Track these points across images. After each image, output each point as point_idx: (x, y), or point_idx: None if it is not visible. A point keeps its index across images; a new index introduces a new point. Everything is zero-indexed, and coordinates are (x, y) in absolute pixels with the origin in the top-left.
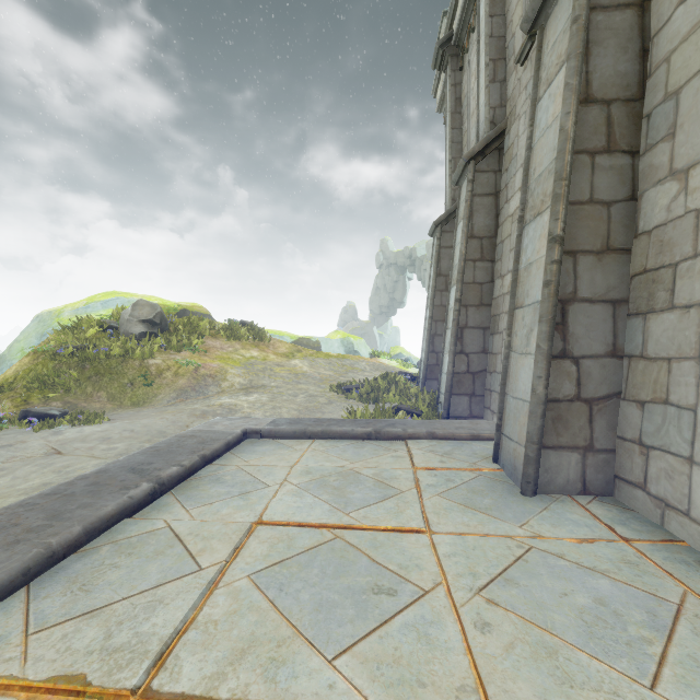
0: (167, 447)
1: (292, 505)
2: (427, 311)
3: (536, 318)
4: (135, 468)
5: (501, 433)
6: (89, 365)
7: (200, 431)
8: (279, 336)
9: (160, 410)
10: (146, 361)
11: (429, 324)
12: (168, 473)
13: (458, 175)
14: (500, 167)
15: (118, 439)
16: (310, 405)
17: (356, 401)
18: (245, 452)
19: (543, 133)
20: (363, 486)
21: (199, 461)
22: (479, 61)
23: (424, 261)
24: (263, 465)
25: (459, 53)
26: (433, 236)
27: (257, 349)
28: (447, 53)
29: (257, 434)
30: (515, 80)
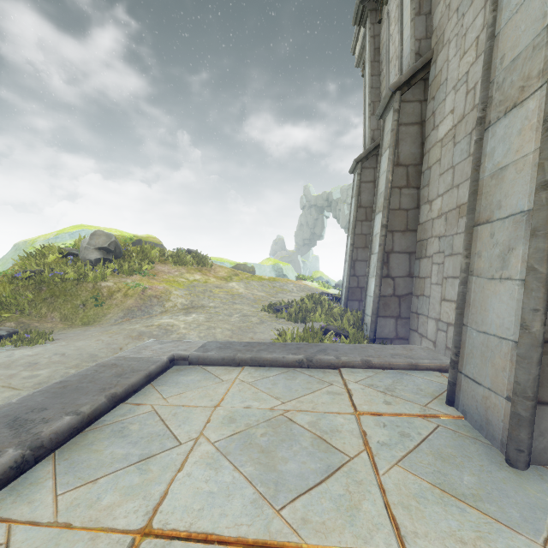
0: (78, 382)
1: (202, 489)
2: (348, 239)
3: (520, 233)
4: (18, 418)
5: (458, 371)
6: (45, 288)
7: (125, 358)
8: (220, 262)
9: (104, 330)
10: (98, 284)
11: (350, 250)
12: (54, 427)
13: (383, 107)
14: (425, 97)
15: (45, 364)
16: (243, 325)
17: (285, 321)
18: (167, 384)
19: (517, 9)
20: (298, 446)
21: (106, 402)
22: (403, 0)
23: (339, 203)
24: (181, 405)
25: (378, 7)
26: (354, 173)
27: (200, 273)
28: (367, 7)
29: (185, 361)
30: (443, 8)
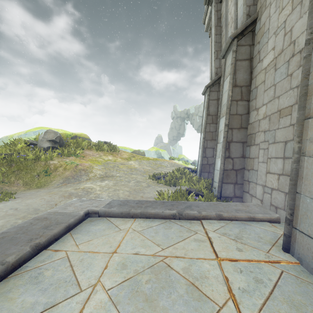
0: (14, 233)
1: None
2: (201, 135)
3: None
4: None
5: (293, 227)
6: (14, 164)
7: (54, 213)
8: (124, 149)
9: (49, 191)
10: (48, 162)
11: (203, 142)
12: None
13: (225, 50)
14: (253, 42)
15: (2, 216)
16: (136, 188)
17: (163, 185)
18: (81, 232)
19: None
20: (176, 294)
21: (30, 251)
22: None
23: (194, 115)
24: (88, 251)
25: None
26: (204, 95)
27: (112, 155)
28: None
29: (96, 214)
30: None
